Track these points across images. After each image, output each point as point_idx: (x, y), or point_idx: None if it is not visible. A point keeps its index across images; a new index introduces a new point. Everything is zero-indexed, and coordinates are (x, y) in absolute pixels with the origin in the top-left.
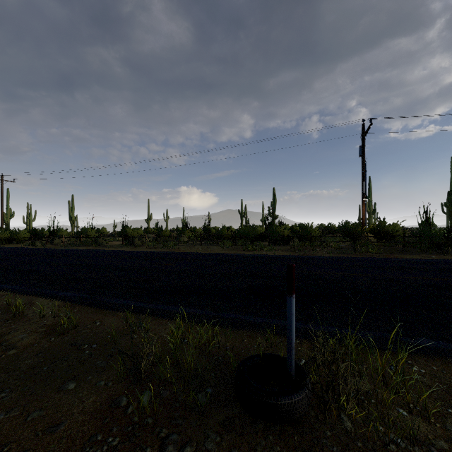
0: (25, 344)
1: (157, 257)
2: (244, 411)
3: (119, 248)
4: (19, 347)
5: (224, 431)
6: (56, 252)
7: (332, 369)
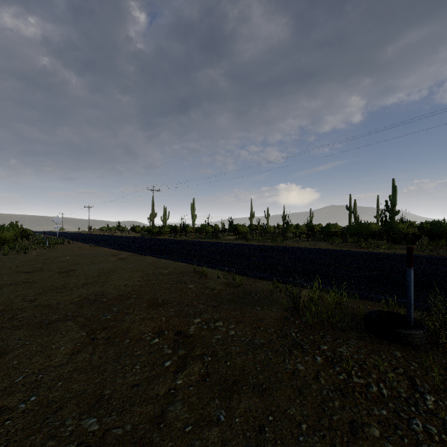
0: (219, 289)
1: (270, 249)
2: (372, 335)
3: (234, 241)
4: (217, 290)
5: (359, 339)
6: (193, 242)
7: (445, 317)
